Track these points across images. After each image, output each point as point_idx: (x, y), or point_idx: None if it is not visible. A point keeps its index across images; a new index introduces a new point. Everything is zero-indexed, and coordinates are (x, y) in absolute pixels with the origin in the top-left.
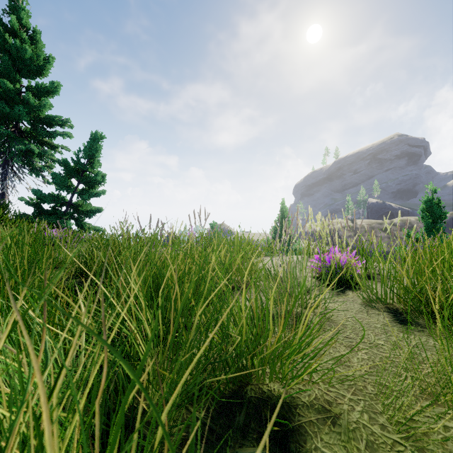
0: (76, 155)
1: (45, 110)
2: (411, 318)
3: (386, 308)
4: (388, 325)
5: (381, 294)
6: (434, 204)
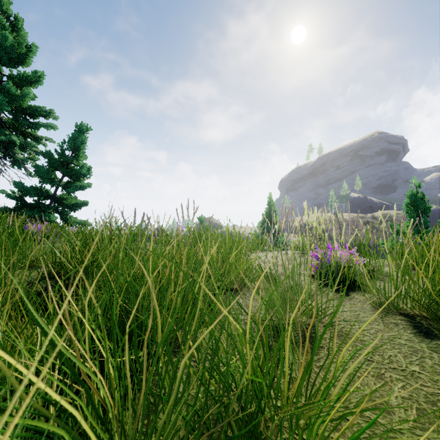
0: (61, 147)
1: (28, 99)
2: (434, 328)
3: (402, 316)
4: (414, 341)
5: (394, 299)
6: (419, 198)
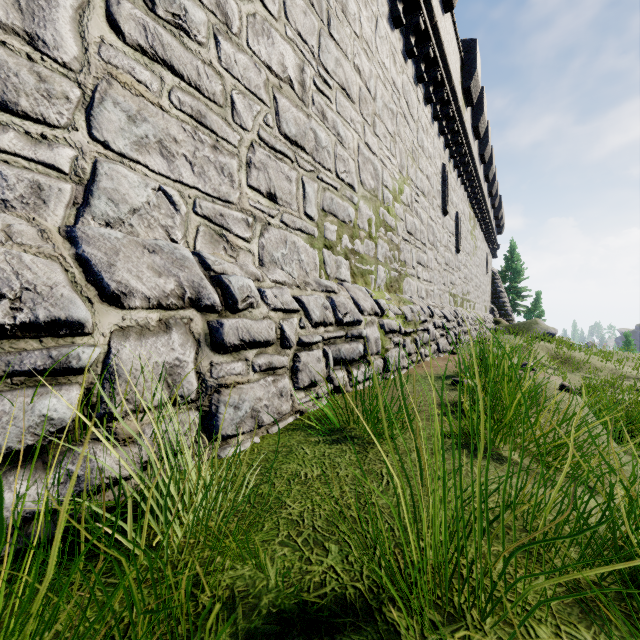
0: (534, 304)
1: (523, 288)
2: None
3: None
4: None
5: None
6: None
